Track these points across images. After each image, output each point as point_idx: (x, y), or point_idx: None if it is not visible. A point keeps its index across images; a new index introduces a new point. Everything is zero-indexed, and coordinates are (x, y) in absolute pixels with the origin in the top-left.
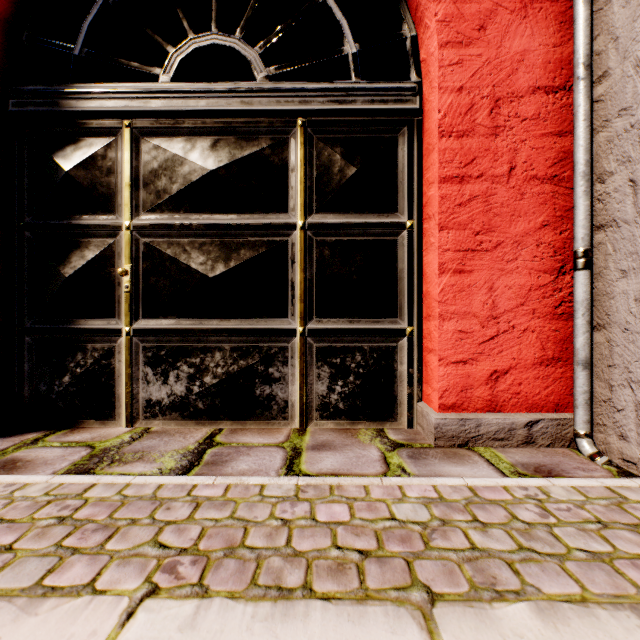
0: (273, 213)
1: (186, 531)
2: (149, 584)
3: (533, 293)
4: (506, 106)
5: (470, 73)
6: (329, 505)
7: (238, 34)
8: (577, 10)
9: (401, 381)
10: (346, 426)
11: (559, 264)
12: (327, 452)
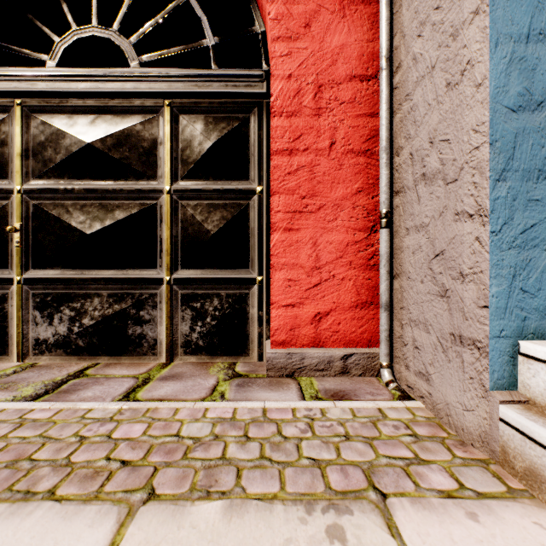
0: (144, 180)
1: None
2: None
3: (350, 248)
4: (328, 91)
5: (298, 63)
6: (132, 425)
7: (115, 27)
8: (380, 12)
9: (253, 322)
10: (206, 360)
11: (371, 223)
12: (171, 382)
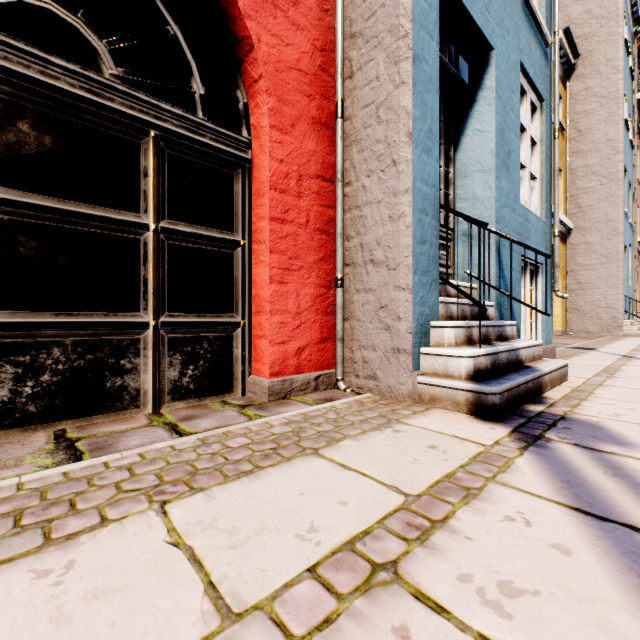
0: (124, 210)
1: (143, 479)
2: (156, 502)
3: (318, 299)
4: (305, 181)
5: (287, 152)
6: (233, 440)
7: (82, 16)
8: (338, 141)
9: (237, 361)
10: (195, 403)
11: (329, 283)
12: (198, 419)
